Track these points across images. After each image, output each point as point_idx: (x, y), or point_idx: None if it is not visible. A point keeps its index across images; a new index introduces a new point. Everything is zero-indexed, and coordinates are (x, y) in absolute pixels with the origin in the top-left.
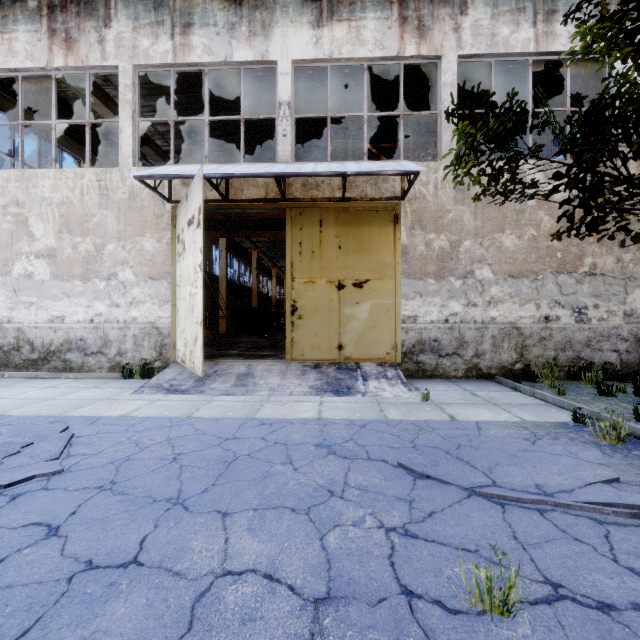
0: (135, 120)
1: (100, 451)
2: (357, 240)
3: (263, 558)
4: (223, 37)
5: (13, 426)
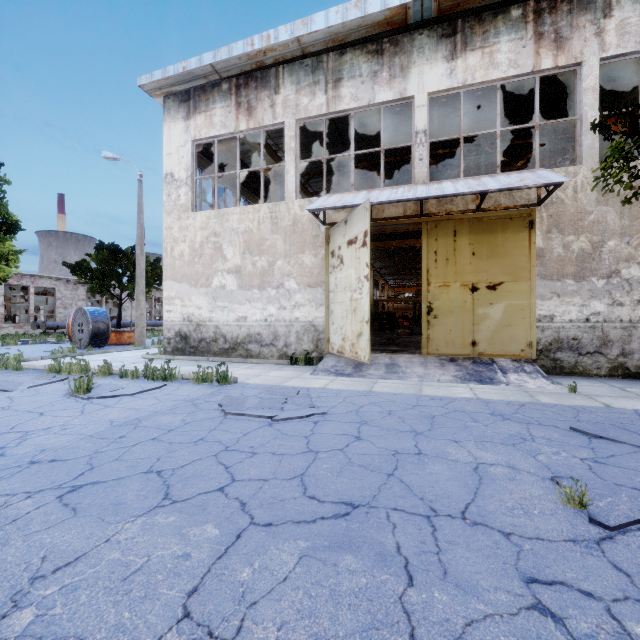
0: (296, 162)
1: (335, 405)
2: (490, 246)
3: (500, 460)
4: (367, 84)
5: (263, 389)
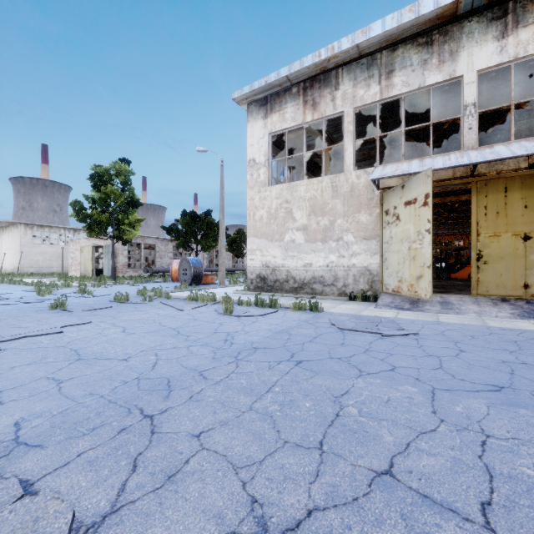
0: (353, 141)
1: (419, 329)
2: None
3: None
4: (417, 72)
5: (350, 316)
